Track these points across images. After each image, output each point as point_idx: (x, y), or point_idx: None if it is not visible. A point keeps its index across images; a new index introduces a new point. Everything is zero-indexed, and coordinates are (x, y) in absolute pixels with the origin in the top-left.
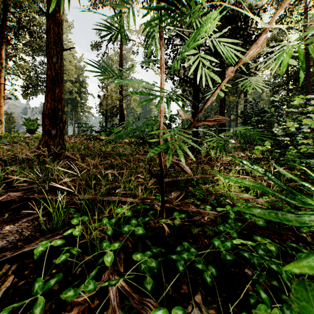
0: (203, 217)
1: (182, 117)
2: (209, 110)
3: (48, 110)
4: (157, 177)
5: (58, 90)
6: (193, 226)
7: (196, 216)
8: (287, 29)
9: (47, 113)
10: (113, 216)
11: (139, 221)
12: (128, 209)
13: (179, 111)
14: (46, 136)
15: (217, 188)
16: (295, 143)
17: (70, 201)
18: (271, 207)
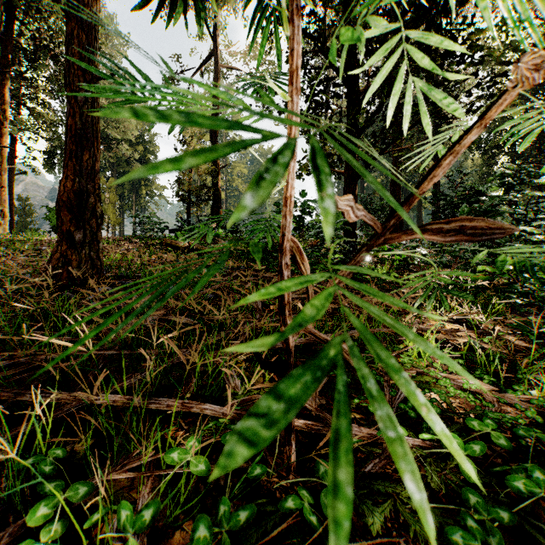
0: (389, 461)
1: (346, 217)
2: (371, 191)
3: (68, 194)
4: (274, 370)
5: (87, 154)
6: (368, 504)
7: (372, 459)
8: (516, 42)
9: (65, 199)
10: (171, 446)
11: (221, 519)
12: (199, 453)
13: (337, 200)
14: (64, 244)
15: (406, 361)
16: (540, 253)
17: (78, 403)
18: (541, 419)
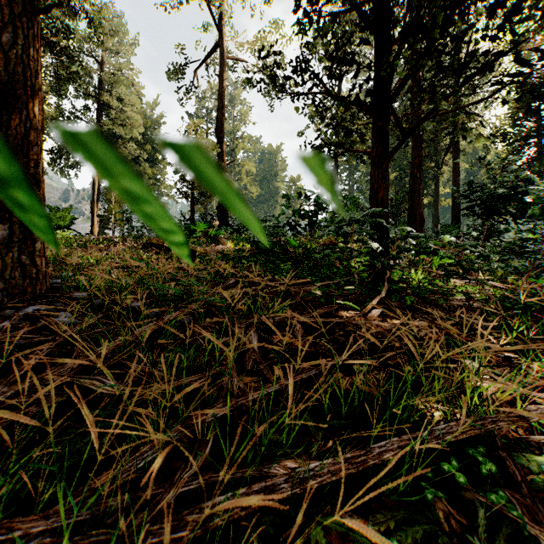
0: None
1: None
2: None
3: None
4: None
5: (17, 119)
6: None
7: None
8: None
9: None
10: None
11: None
12: None
13: None
14: None
15: None
16: None
17: None
18: None
